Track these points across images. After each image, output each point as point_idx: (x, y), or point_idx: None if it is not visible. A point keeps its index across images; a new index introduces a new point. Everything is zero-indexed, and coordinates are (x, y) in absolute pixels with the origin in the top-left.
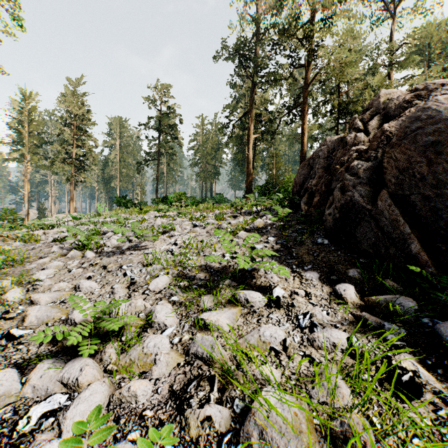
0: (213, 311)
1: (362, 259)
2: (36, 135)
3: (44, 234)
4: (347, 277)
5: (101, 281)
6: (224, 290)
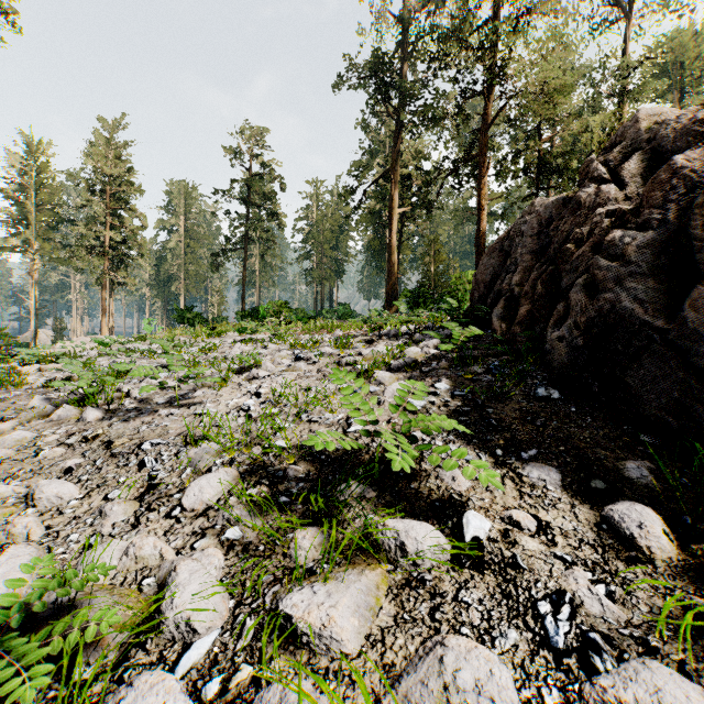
0: (319, 587)
1: (645, 436)
2: (48, 210)
3: (39, 372)
4: (625, 481)
5: (90, 481)
6: (347, 509)
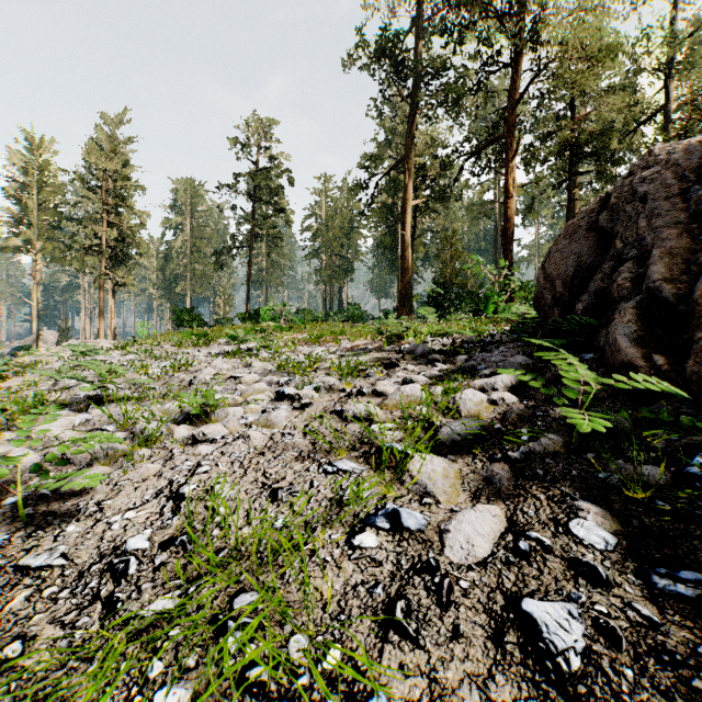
0: None
1: None
2: (51, 209)
3: None
4: None
5: None
6: None
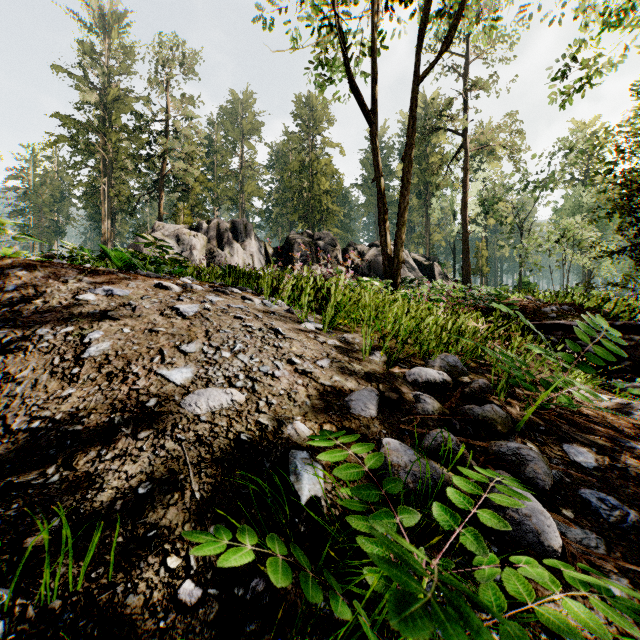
0: None
1: None
2: None
3: None
4: None
5: None
6: None
